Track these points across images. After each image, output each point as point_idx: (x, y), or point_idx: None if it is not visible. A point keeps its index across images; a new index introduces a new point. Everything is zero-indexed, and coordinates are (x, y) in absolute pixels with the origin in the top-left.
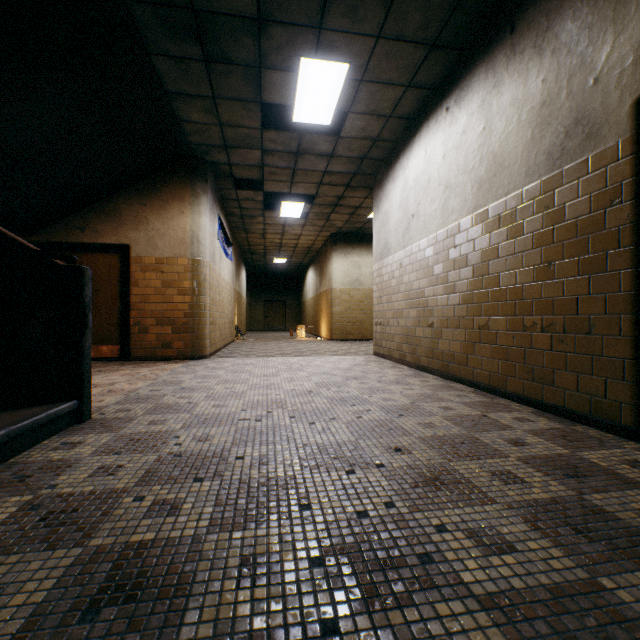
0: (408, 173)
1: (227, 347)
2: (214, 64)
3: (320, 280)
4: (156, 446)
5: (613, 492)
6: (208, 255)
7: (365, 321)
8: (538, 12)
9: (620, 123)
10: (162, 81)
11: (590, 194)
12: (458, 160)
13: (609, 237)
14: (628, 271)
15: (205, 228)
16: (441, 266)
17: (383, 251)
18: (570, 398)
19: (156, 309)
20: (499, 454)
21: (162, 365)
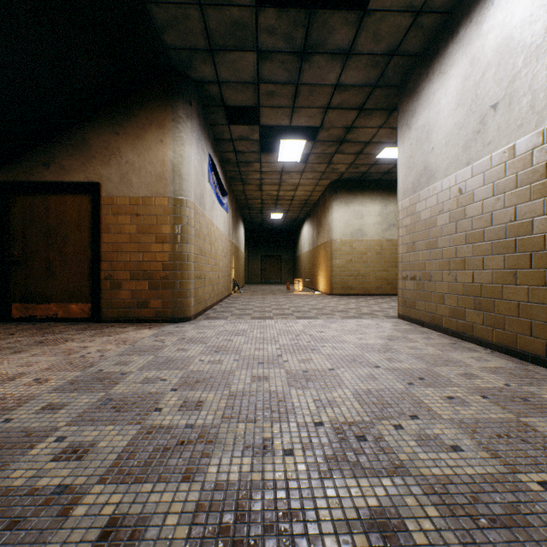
0: (480, 44)
1: (221, 303)
2: None
3: (317, 233)
4: None
5: None
6: (192, 194)
7: (368, 274)
8: None
9: None
10: None
11: None
12: None
13: None
14: None
15: (188, 161)
16: None
17: (419, 180)
18: None
19: (130, 260)
20: None
21: (129, 332)
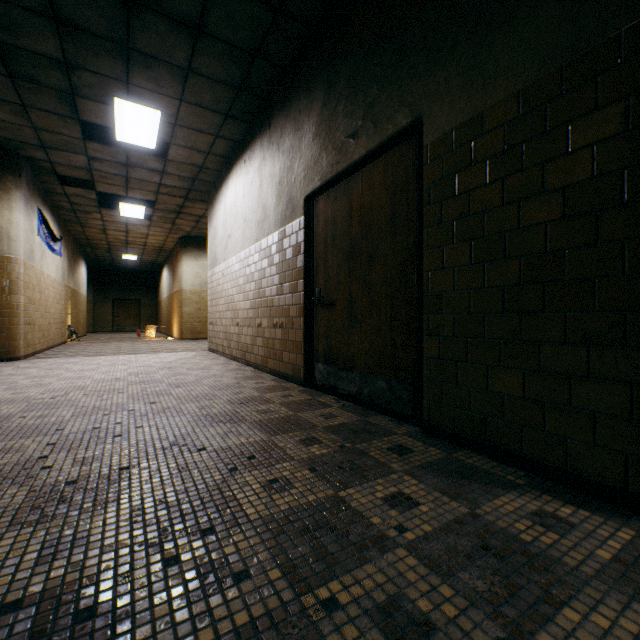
0: (227, 201)
1: (53, 349)
2: (21, 81)
3: (173, 280)
4: None
5: (255, 406)
6: (23, 253)
7: None
8: (278, 123)
9: (301, 209)
10: None
11: (293, 246)
12: (250, 202)
13: (298, 273)
14: (303, 293)
15: (19, 224)
16: (242, 279)
17: (214, 261)
18: (288, 368)
19: None
20: (218, 399)
21: None
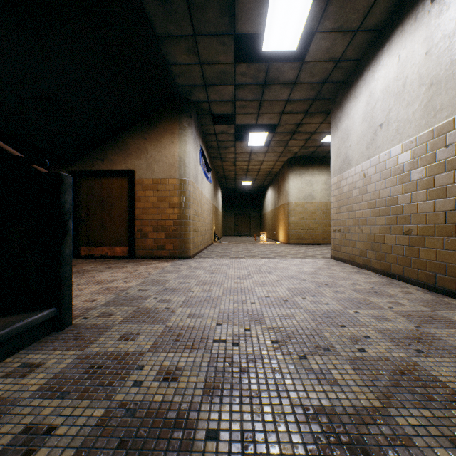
0: (374, 85)
1: (207, 248)
2: None
3: (278, 196)
4: (111, 384)
5: None
6: (192, 176)
7: (316, 229)
8: None
9: None
10: (152, 25)
11: None
12: (452, 49)
13: None
14: None
15: (189, 154)
16: (423, 170)
17: (342, 165)
18: None
19: (153, 219)
20: None
21: (156, 263)
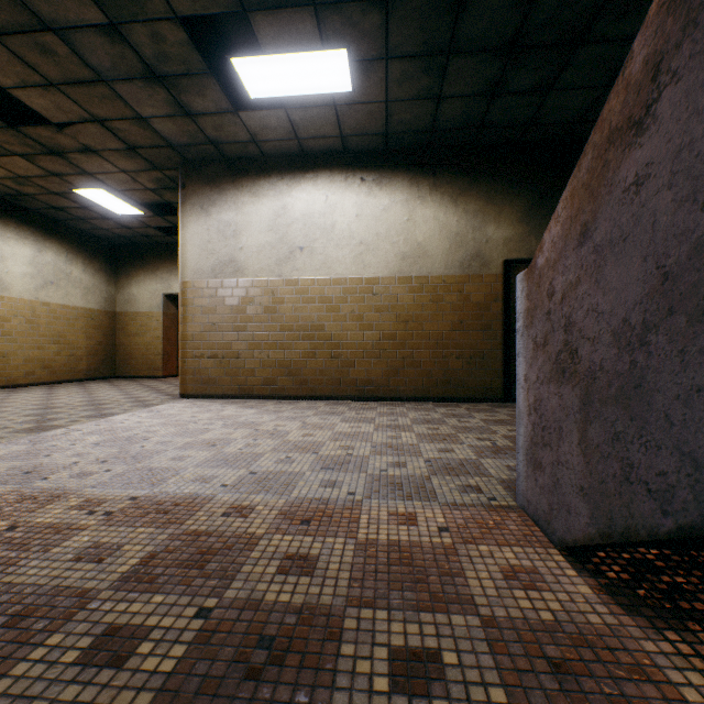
0: (292, 202)
1: None
2: None
3: None
4: None
5: None
6: None
7: (14, 354)
8: (454, 181)
9: (498, 267)
10: None
11: (484, 293)
12: (379, 228)
13: (493, 315)
14: (501, 332)
15: None
16: (354, 307)
17: (224, 268)
18: (474, 391)
19: None
20: None
21: None
